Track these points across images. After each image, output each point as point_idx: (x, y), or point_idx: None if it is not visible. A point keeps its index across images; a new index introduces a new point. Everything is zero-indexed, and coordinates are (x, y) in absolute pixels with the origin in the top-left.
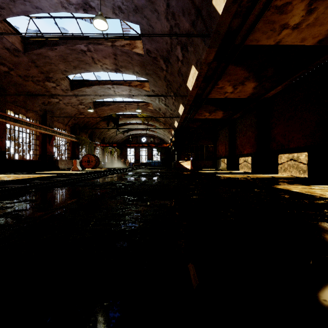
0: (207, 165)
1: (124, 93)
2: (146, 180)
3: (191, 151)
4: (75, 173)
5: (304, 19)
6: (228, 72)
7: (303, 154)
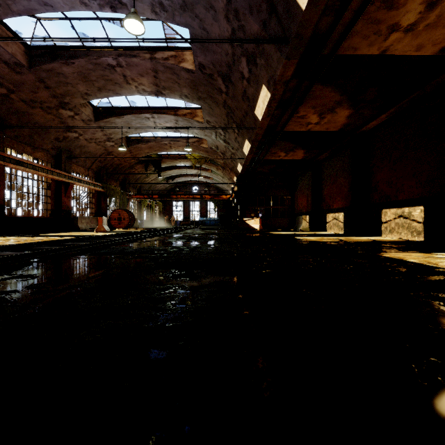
0: (282, 224)
1: (168, 124)
2: (199, 245)
3: (260, 205)
4: (99, 236)
5: (422, 17)
6: (313, 94)
7: (417, 208)
